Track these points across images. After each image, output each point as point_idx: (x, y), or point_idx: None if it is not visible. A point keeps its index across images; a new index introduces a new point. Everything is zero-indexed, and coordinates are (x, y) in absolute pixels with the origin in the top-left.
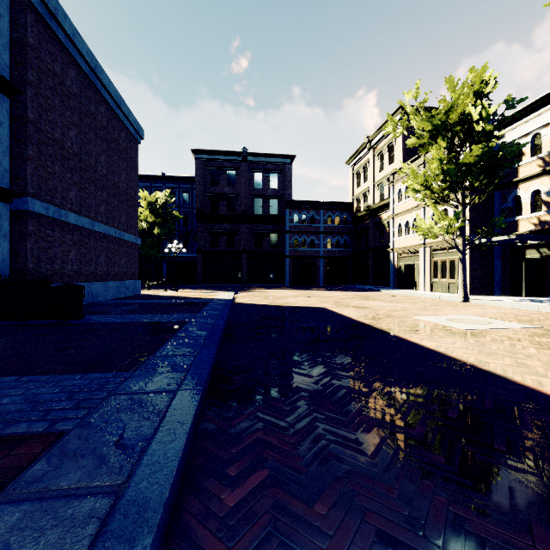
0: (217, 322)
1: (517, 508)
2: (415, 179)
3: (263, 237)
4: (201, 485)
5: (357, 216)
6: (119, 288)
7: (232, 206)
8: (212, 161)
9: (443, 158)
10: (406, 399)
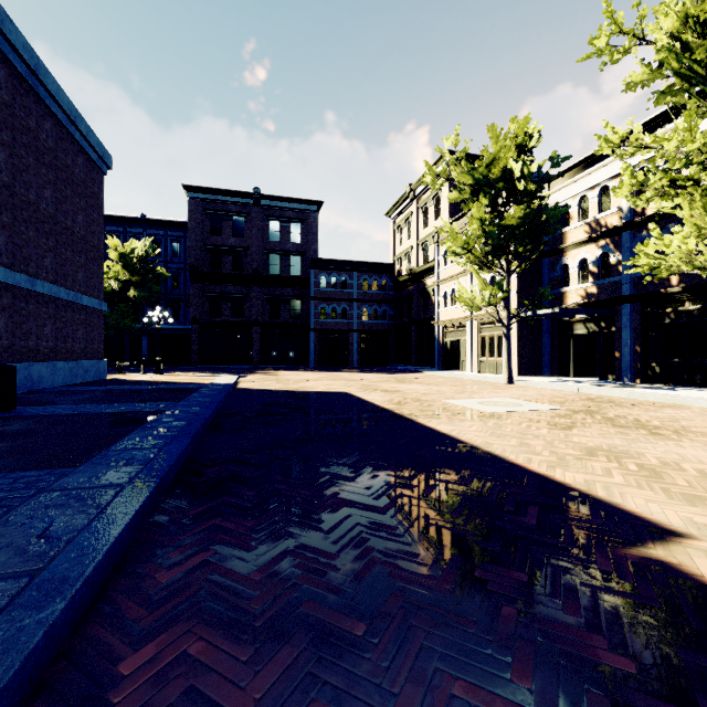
0: (203, 411)
1: (440, 559)
2: (455, 240)
3: (281, 305)
4: (136, 569)
5: (399, 282)
6: (74, 370)
7: (240, 263)
8: (213, 202)
9: (483, 218)
10: (389, 481)
